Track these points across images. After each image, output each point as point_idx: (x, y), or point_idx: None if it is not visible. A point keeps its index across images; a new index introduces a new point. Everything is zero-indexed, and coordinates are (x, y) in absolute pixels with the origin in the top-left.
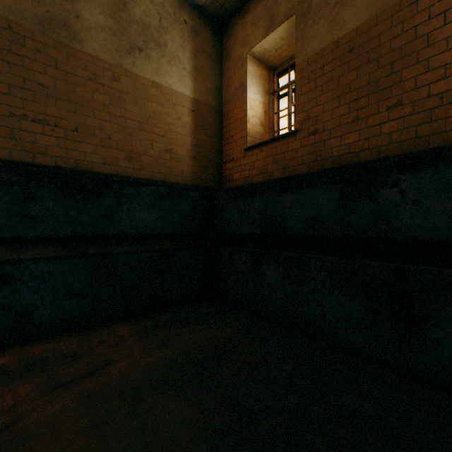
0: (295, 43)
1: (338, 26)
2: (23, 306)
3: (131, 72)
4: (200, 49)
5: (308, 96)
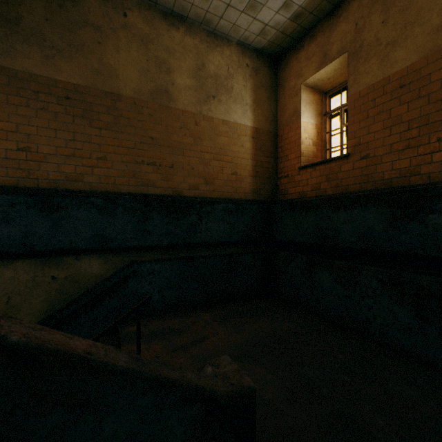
0: (347, 77)
1: (389, 64)
2: (143, 293)
3: (207, 116)
4: (258, 84)
5: (360, 124)
